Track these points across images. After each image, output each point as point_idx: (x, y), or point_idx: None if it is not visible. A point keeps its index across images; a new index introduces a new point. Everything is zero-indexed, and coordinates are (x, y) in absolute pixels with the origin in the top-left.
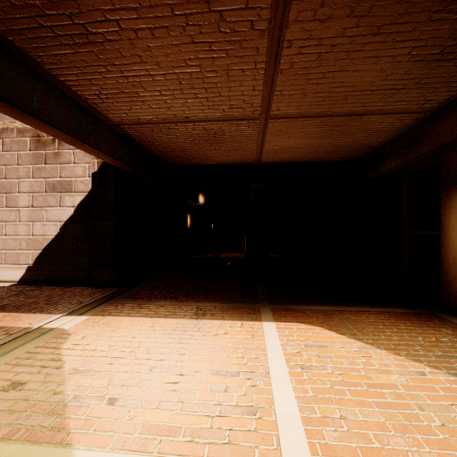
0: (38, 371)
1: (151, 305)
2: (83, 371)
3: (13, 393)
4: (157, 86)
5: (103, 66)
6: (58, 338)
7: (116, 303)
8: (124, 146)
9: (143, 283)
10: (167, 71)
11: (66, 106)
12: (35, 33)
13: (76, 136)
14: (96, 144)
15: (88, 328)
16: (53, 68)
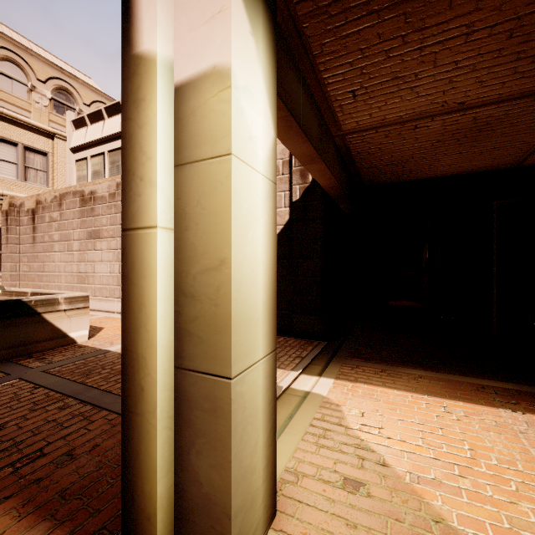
0: (359, 464)
1: (401, 373)
2: (432, 482)
3: (364, 500)
4: (460, 53)
5: (400, 38)
6: (329, 409)
7: (348, 364)
8: (339, 163)
9: (350, 337)
10: (504, 18)
11: (314, 114)
12: (344, 4)
13: (318, 151)
14: (327, 161)
15: (352, 399)
16: (327, 60)
